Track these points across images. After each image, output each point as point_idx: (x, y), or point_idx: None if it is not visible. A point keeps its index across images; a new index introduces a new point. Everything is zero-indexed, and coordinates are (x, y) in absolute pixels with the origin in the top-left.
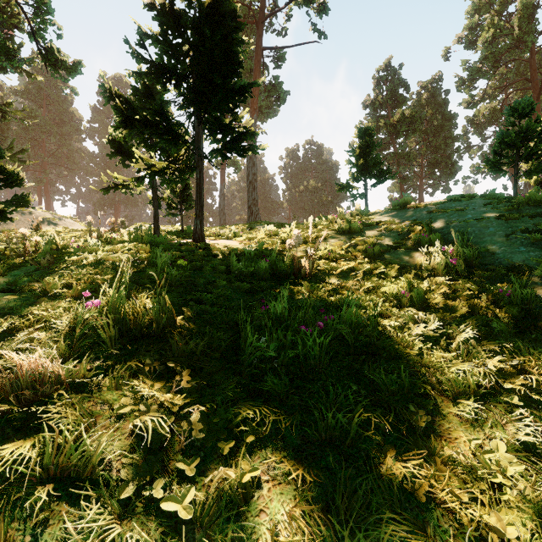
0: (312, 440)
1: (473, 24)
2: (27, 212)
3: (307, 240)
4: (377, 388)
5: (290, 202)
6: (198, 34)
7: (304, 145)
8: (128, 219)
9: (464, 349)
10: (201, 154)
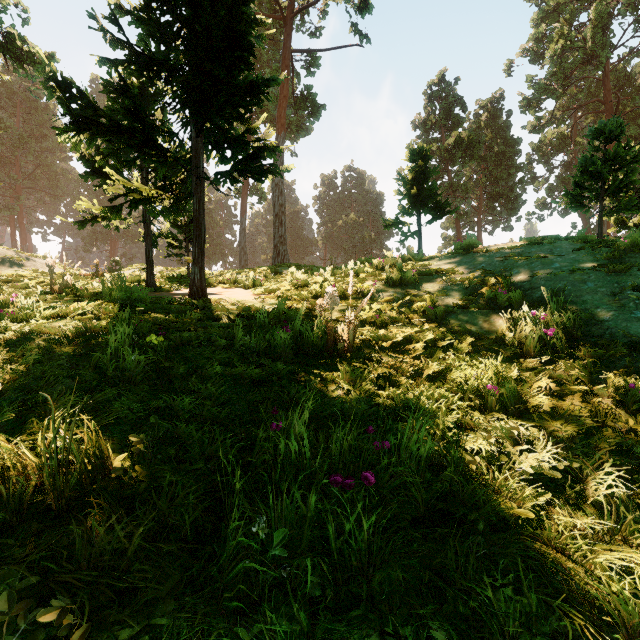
0: None
1: (540, 35)
2: None
3: (347, 294)
4: (477, 617)
5: (327, 240)
6: (192, 4)
7: (343, 171)
8: (127, 258)
9: (607, 504)
10: (201, 176)
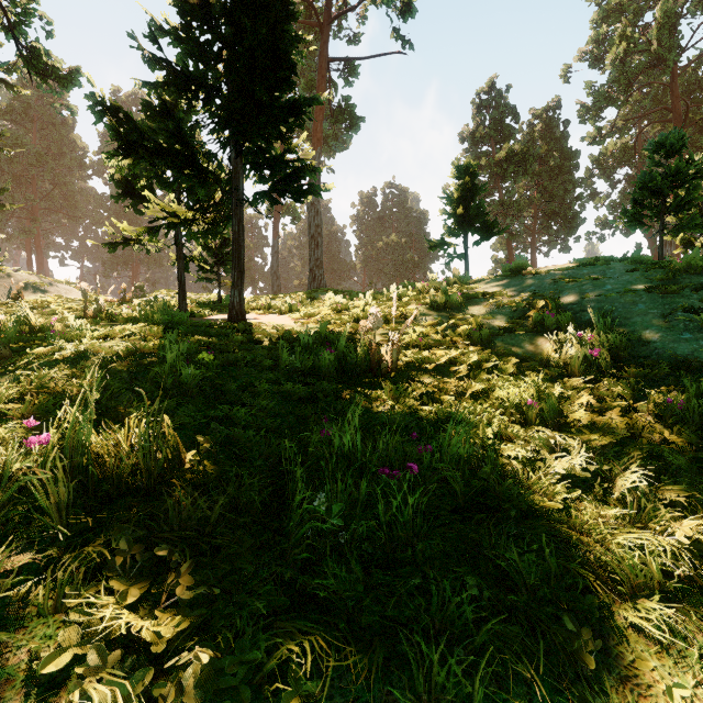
0: (404, 702)
1: (600, 37)
2: (4, 275)
3: (389, 318)
4: (506, 577)
5: (365, 263)
6: (234, 26)
7: (383, 188)
8: (150, 284)
9: (631, 499)
10: (241, 198)
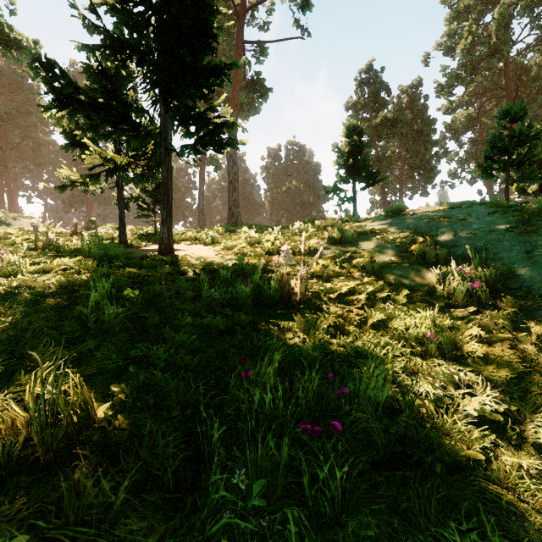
0: None
1: (452, 32)
2: None
3: (295, 250)
4: None
5: (272, 203)
6: None
7: (286, 145)
8: (101, 218)
9: None
10: (169, 148)
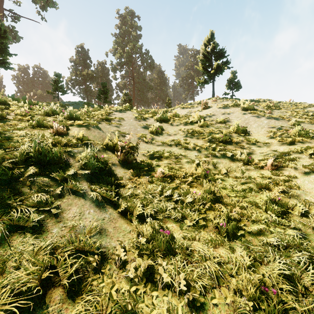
0: None
1: (115, 48)
2: None
3: None
4: None
5: None
6: None
7: (33, 67)
8: None
9: None
10: None
